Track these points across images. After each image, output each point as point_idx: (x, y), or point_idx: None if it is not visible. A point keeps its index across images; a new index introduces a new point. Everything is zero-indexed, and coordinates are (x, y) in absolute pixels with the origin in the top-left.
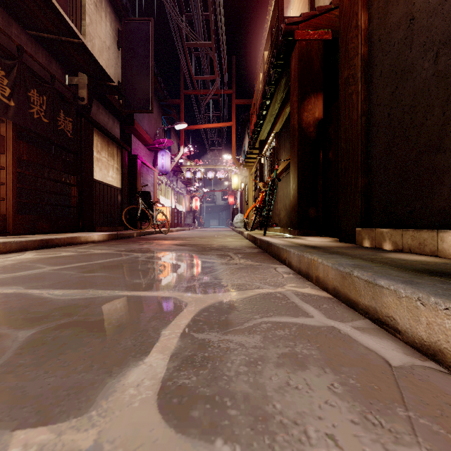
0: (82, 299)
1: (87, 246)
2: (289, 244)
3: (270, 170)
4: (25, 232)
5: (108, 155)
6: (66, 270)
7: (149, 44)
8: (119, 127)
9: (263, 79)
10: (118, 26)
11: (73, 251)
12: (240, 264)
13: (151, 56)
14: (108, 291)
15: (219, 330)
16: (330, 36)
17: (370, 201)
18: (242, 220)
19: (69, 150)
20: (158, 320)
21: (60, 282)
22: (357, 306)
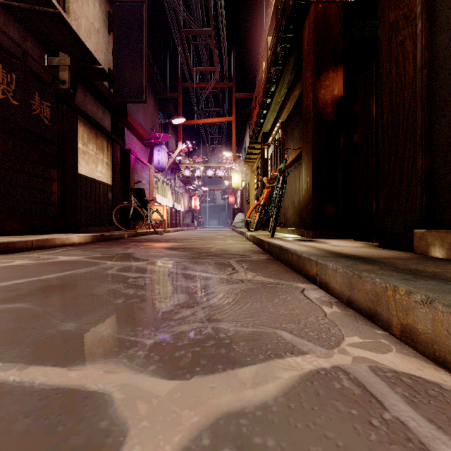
0: None
1: (58, 251)
2: (318, 253)
3: (274, 165)
4: None
5: (97, 148)
6: None
7: (143, 28)
8: (110, 119)
9: (266, 68)
10: (109, 9)
11: (33, 259)
12: (248, 282)
13: (145, 41)
14: None
15: None
16: None
17: (436, 190)
18: (242, 219)
19: (48, 140)
20: None
21: None
22: None
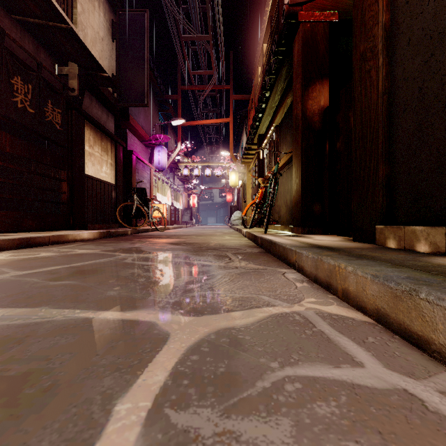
0: (23, 325)
1: (73, 246)
2: (299, 245)
3: (269, 166)
4: (8, 229)
5: (102, 150)
6: (31, 276)
7: (145, 36)
8: (113, 122)
9: (261, 73)
10: (113, 17)
11: (55, 251)
12: (241, 268)
13: (147, 48)
14: (66, 310)
15: (215, 400)
16: (337, 17)
17: (393, 193)
18: (239, 217)
19: (58, 143)
20: (117, 375)
21: (12, 296)
22: (427, 346)
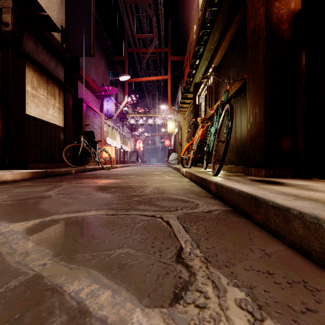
0: None
1: None
2: None
3: (206, 109)
4: None
5: (48, 93)
6: None
7: None
8: (63, 71)
9: (197, 28)
10: None
11: None
12: None
13: (93, 2)
14: None
15: None
16: None
17: None
18: (176, 158)
19: None
20: None
21: None
22: None
